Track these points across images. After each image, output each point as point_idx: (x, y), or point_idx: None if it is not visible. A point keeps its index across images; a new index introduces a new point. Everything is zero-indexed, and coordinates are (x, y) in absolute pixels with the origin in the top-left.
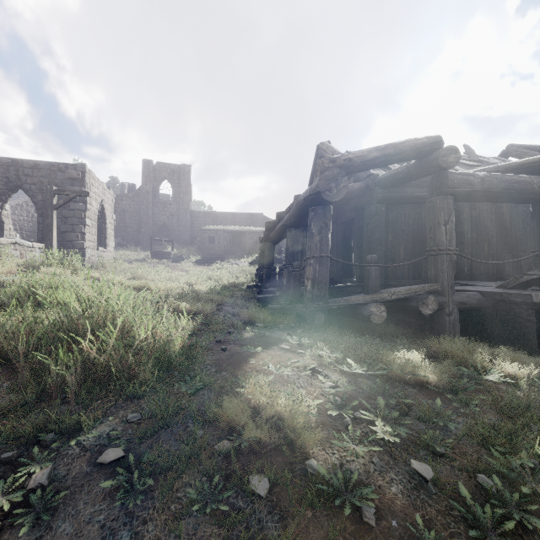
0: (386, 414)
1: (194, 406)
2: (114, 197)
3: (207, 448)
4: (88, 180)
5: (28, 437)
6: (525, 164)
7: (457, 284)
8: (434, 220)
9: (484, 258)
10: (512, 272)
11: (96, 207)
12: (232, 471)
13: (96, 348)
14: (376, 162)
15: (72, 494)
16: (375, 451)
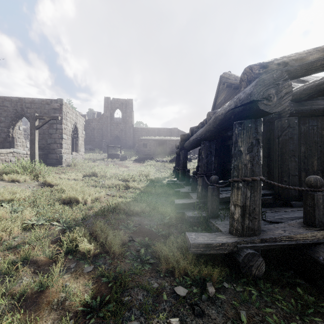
0: None
1: None
2: (84, 120)
3: None
4: (64, 109)
5: None
6: None
7: None
8: None
9: None
10: None
11: (71, 127)
12: None
13: None
14: (317, 65)
15: None
16: None
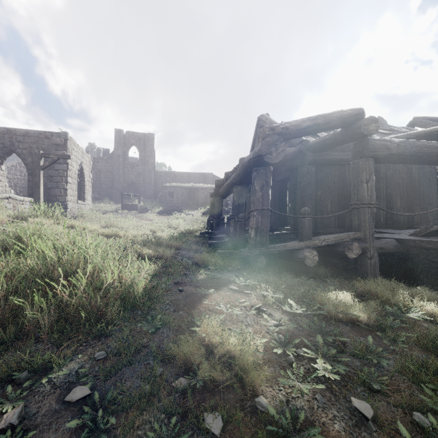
0: (324, 351)
1: (154, 345)
2: (91, 160)
3: (165, 385)
4: (69, 145)
5: (3, 376)
6: (432, 132)
7: (375, 232)
8: (357, 179)
9: (397, 210)
10: (420, 221)
11: (76, 168)
12: (188, 408)
13: (69, 291)
14: (309, 130)
15: (40, 432)
16: (318, 388)
